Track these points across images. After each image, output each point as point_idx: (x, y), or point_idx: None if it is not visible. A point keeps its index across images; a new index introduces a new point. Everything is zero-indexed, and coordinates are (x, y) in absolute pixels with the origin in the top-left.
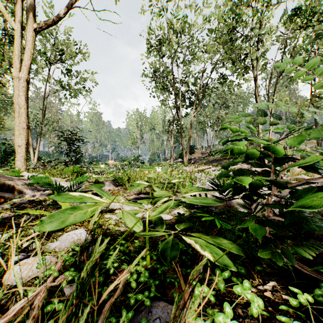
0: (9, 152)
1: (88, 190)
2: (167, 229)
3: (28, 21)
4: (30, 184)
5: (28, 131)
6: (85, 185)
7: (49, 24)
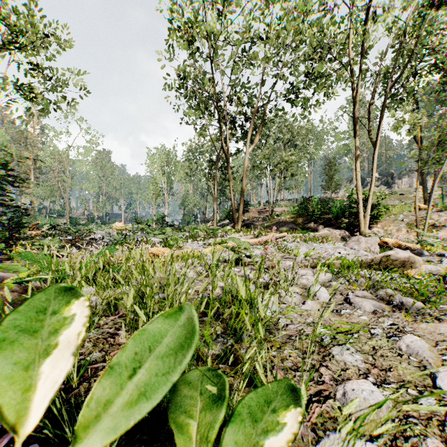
0: None
1: None
2: None
3: None
4: None
5: None
6: None
7: None
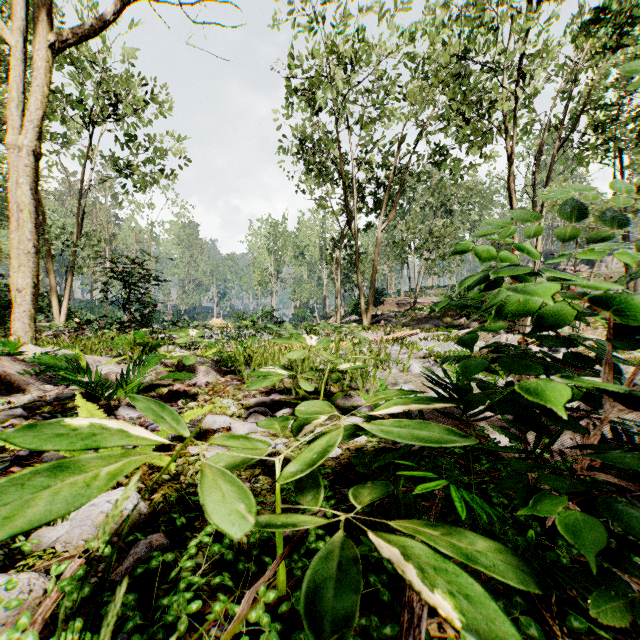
0: (9, 301)
1: (162, 383)
2: (329, 485)
3: (36, 29)
4: (36, 372)
5: (37, 259)
6: (157, 372)
7: (82, 36)
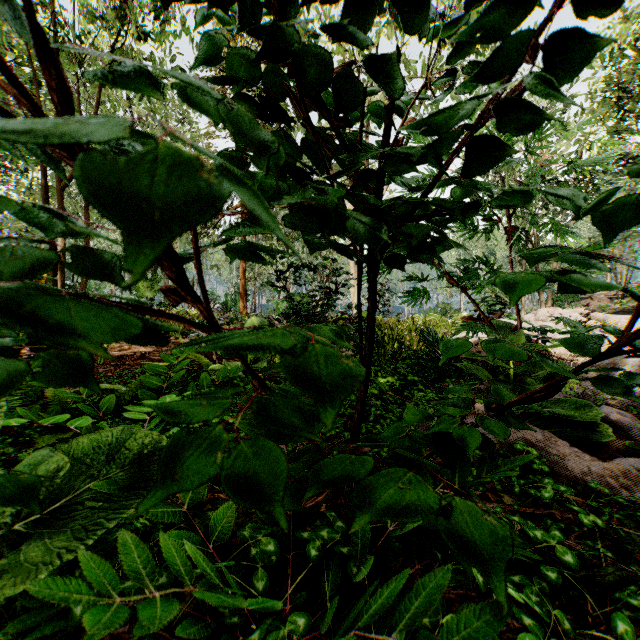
0: None
1: None
2: None
3: None
4: None
5: None
6: None
7: None
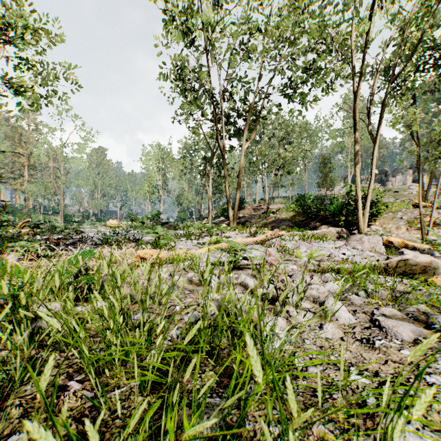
0: None
1: None
2: None
3: None
4: None
5: None
6: None
7: None
